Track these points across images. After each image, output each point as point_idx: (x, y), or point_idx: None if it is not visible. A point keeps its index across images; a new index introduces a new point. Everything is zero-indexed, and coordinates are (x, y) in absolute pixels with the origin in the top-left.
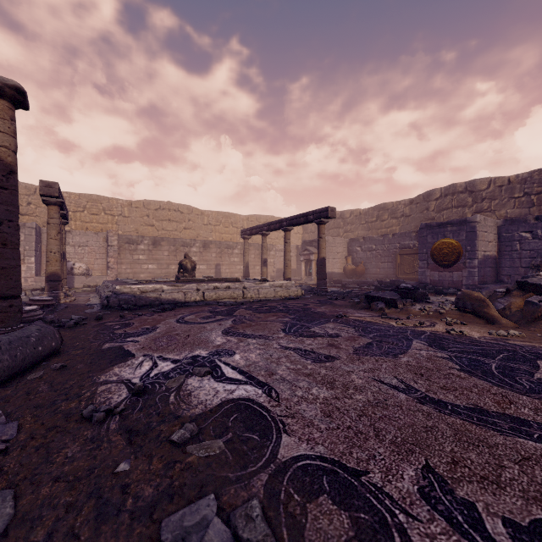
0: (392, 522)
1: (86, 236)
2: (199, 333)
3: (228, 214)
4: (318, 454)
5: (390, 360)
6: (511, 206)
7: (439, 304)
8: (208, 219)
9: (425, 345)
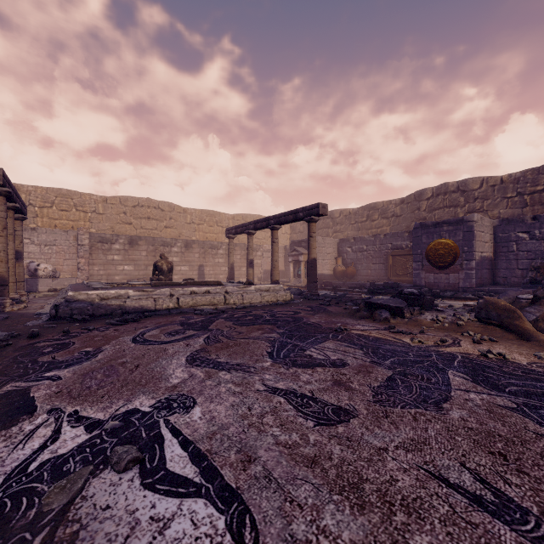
0: None
1: (54, 234)
2: (154, 361)
3: (212, 213)
4: None
5: (435, 416)
6: (504, 206)
7: (454, 313)
8: (191, 218)
9: (468, 380)
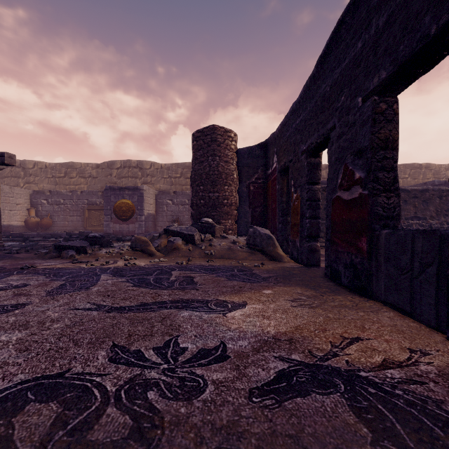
0: (92, 385)
1: None
2: None
3: None
4: (18, 381)
5: (84, 292)
6: (163, 183)
7: (120, 247)
8: None
9: (111, 276)
